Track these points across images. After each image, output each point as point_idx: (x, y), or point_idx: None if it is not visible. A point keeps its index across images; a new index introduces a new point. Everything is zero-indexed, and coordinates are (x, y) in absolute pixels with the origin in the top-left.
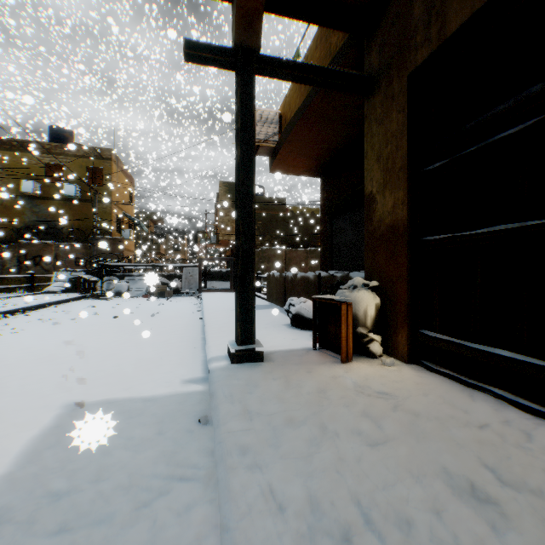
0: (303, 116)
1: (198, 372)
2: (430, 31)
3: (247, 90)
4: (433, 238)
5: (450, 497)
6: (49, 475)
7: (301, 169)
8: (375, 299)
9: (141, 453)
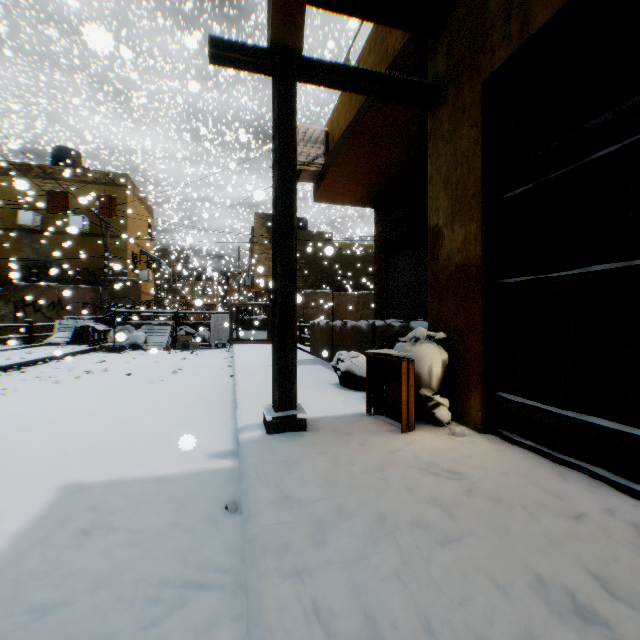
0: (354, 134)
1: (227, 444)
2: (510, 27)
3: (286, 100)
4: (513, 280)
5: (546, 617)
6: (33, 583)
7: (351, 198)
8: (442, 354)
9: (152, 551)
